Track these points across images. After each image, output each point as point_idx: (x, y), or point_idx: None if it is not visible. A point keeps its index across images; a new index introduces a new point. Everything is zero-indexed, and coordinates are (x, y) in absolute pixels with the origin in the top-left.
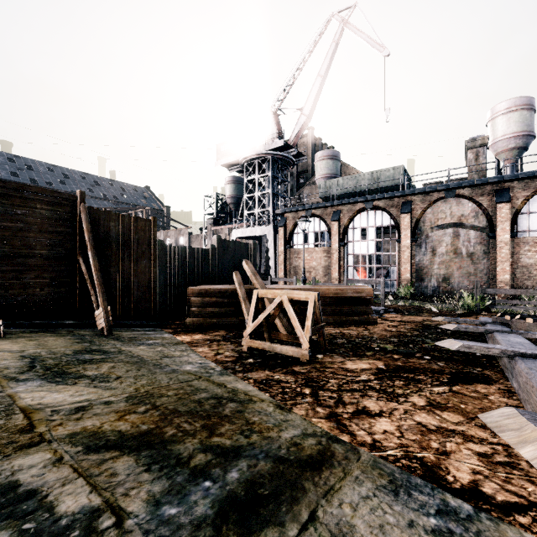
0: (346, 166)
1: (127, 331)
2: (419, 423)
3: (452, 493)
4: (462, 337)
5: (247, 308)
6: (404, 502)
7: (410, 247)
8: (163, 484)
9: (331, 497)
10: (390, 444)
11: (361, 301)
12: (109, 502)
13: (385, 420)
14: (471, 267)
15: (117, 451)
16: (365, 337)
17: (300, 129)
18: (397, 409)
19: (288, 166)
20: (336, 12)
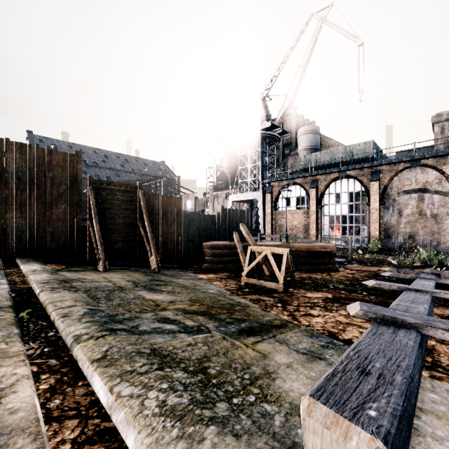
0: (325, 138)
1: (167, 270)
2: (337, 320)
3: (337, 340)
4: (402, 283)
5: (243, 258)
6: (313, 339)
7: (379, 209)
8: (217, 323)
9: (283, 334)
10: (317, 325)
11: (326, 254)
12: (201, 324)
13: (319, 318)
14: (435, 226)
15: (196, 315)
16: (326, 280)
17: (285, 111)
18: (328, 315)
19: (274, 142)
20: (316, 12)
